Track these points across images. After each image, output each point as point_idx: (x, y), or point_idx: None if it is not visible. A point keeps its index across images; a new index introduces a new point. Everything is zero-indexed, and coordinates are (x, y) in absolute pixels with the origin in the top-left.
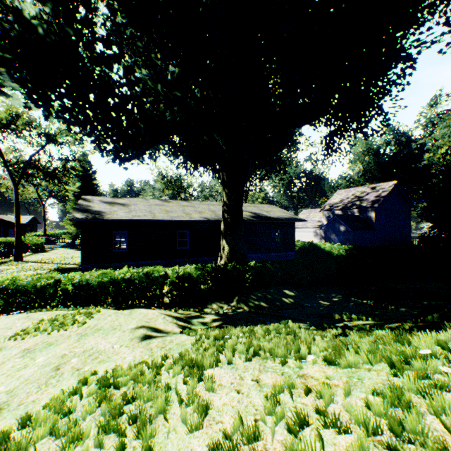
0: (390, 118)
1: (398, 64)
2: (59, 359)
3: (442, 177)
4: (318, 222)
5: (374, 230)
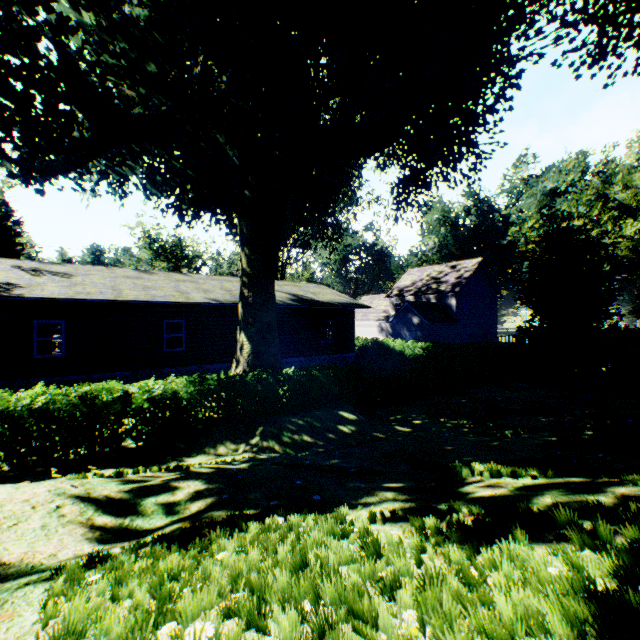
0: (486, 158)
1: (496, 83)
2: None
3: (546, 247)
4: (384, 312)
5: (455, 322)
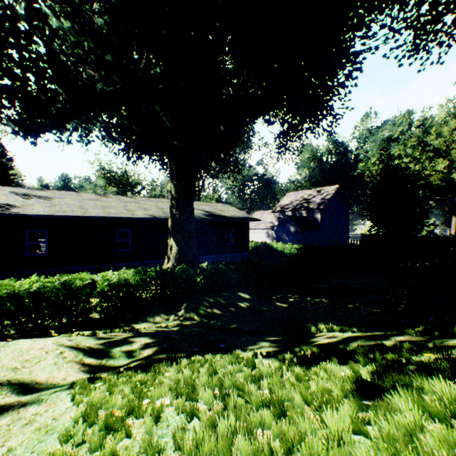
0: (339, 118)
1: (346, 67)
2: None
3: (381, 179)
4: (270, 223)
5: (320, 230)
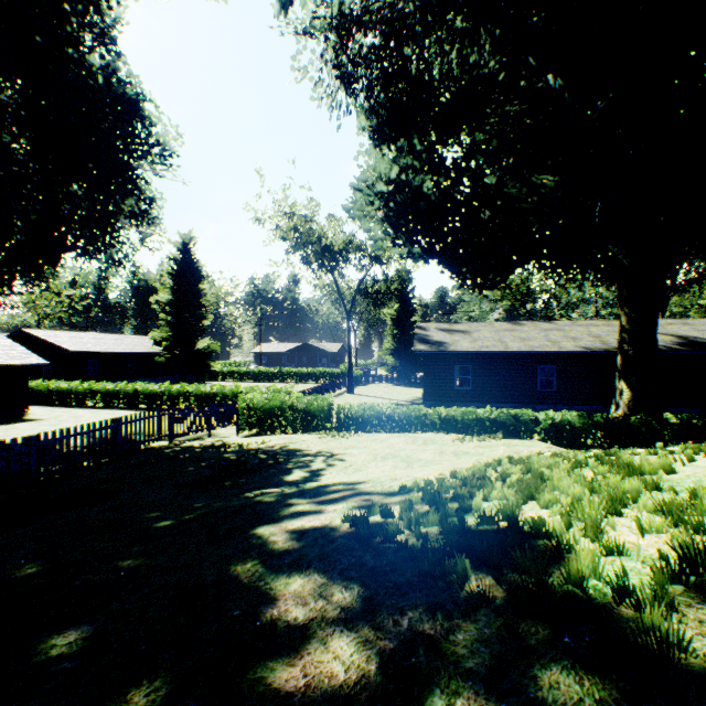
0: None
1: None
2: (511, 450)
3: None
4: None
5: None
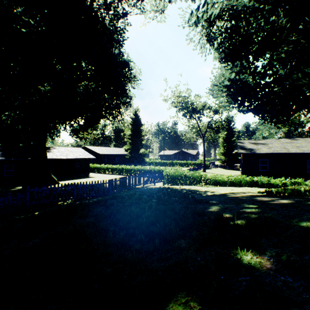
0: None
1: None
2: None
3: None
4: None
5: None
